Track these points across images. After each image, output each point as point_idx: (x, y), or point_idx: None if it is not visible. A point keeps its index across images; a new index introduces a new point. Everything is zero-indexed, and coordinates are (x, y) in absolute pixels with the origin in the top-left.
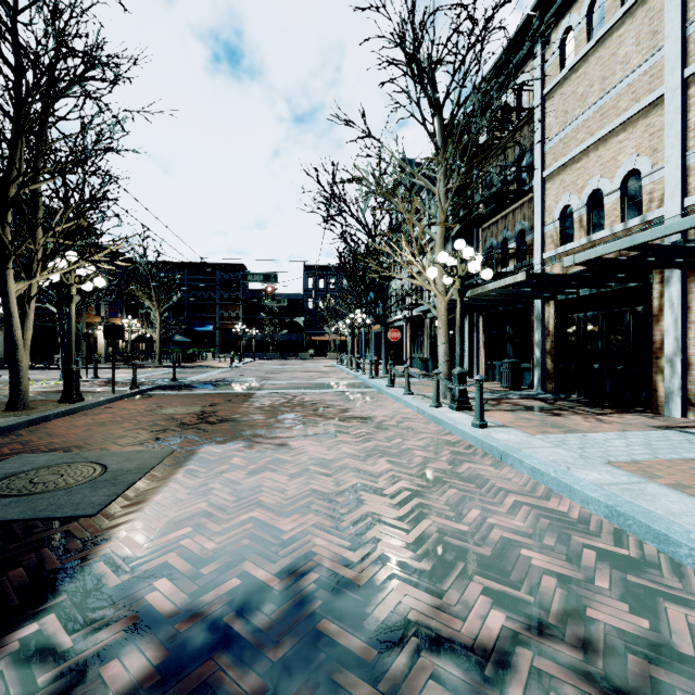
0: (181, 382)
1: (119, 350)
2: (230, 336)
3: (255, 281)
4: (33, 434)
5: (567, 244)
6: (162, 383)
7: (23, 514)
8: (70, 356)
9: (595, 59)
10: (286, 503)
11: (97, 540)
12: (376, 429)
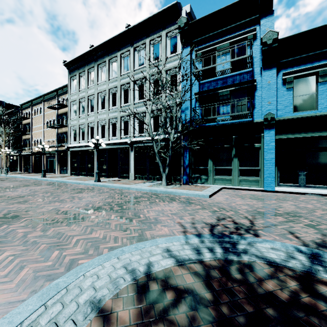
0: None
1: None
2: None
3: None
4: None
5: (35, 146)
6: None
7: None
8: None
9: (38, 118)
10: None
11: None
12: None
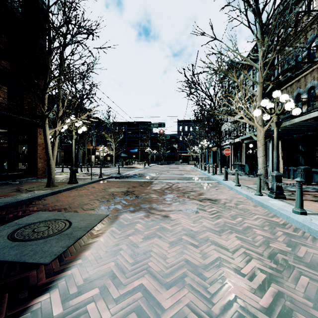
0: (121, 175)
1: (100, 160)
2: (144, 153)
3: (154, 127)
4: (50, 200)
5: None
6: (113, 175)
7: (15, 256)
8: (72, 163)
9: None
10: (166, 272)
11: (38, 290)
12: (222, 208)
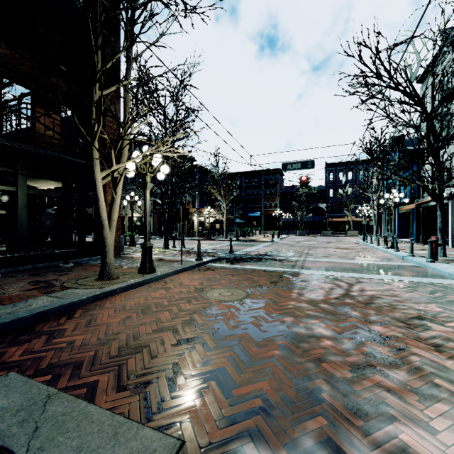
0: (235, 255)
1: (205, 228)
2: (271, 219)
3: (294, 169)
4: (80, 318)
5: None
6: (221, 255)
7: None
8: (145, 234)
9: None
10: None
11: None
12: None
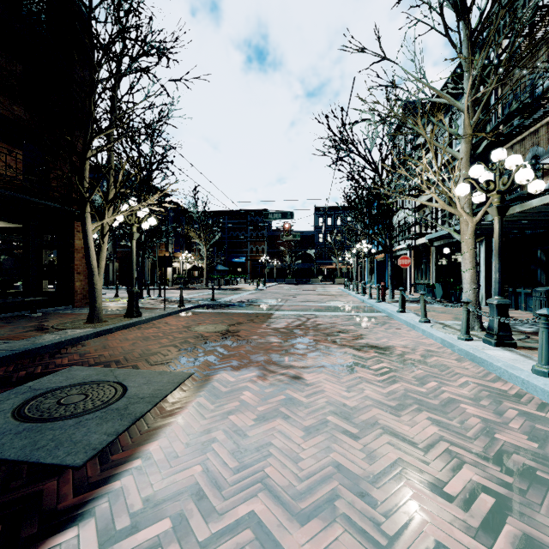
0: (217, 302)
1: (180, 276)
2: (257, 265)
3: (275, 219)
4: (93, 345)
5: None
6: (203, 302)
7: (21, 451)
8: (131, 281)
9: None
10: (300, 487)
11: (58, 520)
12: (399, 364)
